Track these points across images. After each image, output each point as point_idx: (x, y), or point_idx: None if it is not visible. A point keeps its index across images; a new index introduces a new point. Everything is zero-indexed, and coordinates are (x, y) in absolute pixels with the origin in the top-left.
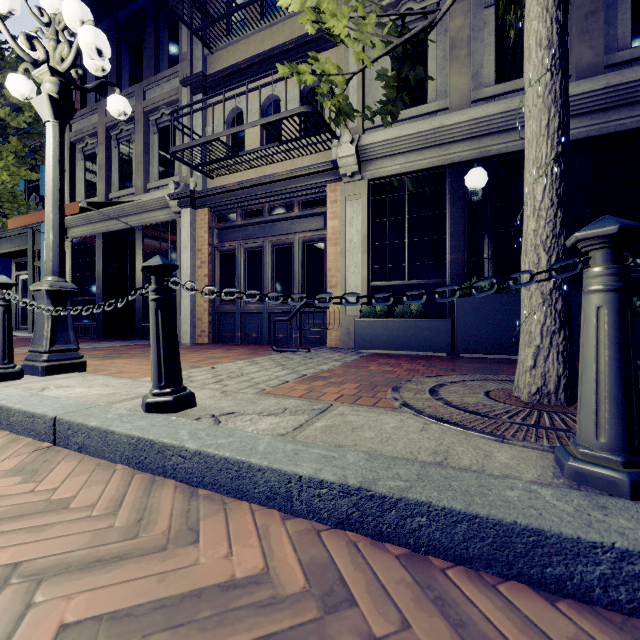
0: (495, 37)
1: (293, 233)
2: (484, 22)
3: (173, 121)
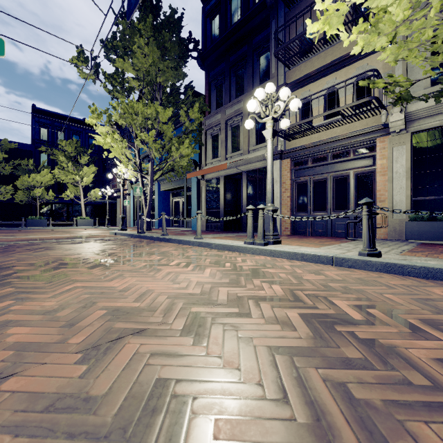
0: None
1: (349, 169)
2: None
3: None
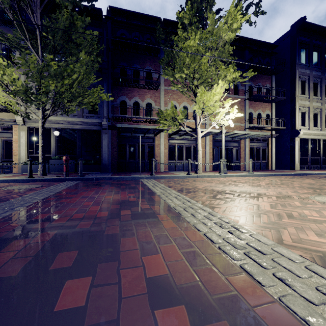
0: None
1: None
2: None
3: None
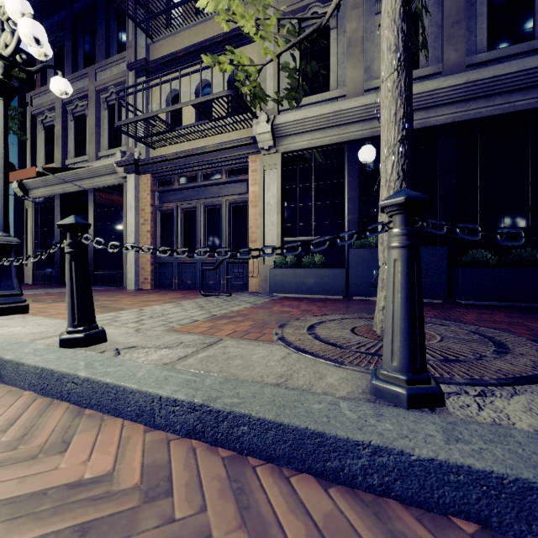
0: None
1: (221, 196)
2: (374, 26)
3: (118, 99)
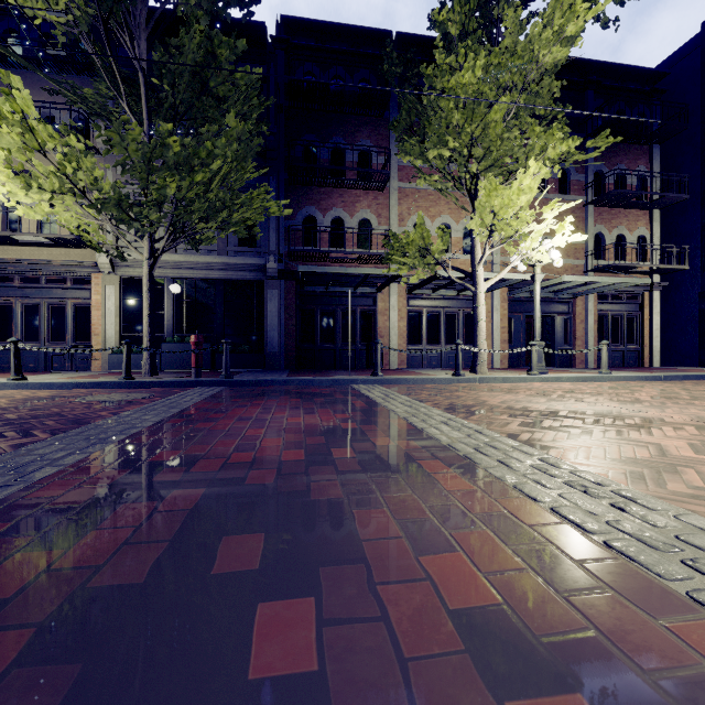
0: None
1: (66, 298)
2: None
3: None
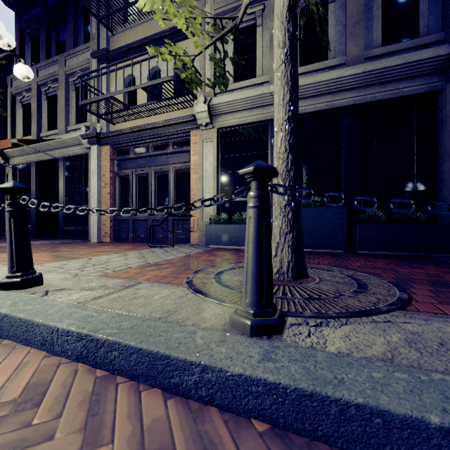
0: (299, 35)
1: (168, 164)
2: None
3: (81, 83)
